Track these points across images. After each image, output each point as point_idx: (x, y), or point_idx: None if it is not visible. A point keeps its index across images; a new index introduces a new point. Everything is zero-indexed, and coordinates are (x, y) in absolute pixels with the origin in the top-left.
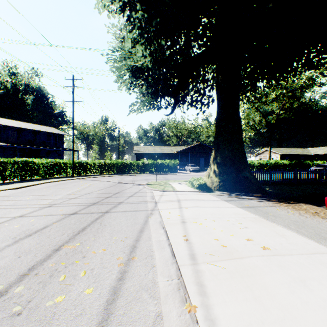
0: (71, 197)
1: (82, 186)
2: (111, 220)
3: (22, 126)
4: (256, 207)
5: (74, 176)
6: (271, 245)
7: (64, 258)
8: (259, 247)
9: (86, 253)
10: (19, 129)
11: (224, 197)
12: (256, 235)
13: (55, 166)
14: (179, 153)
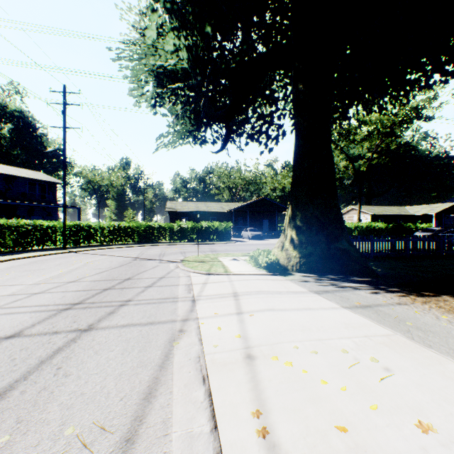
0: (35, 291)
1: (70, 265)
2: (86, 357)
3: None
4: (376, 307)
5: (66, 247)
6: None
7: None
8: None
9: None
10: None
11: (311, 285)
12: (424, 399)
13: (35, 231)
14: (232, 212)
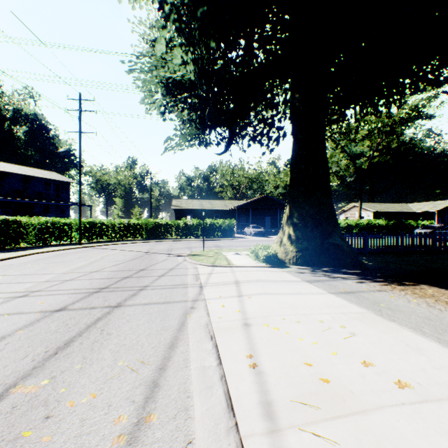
0: (67, 279)
1: (89, 258)
2: (121, 323)
3: (5, 170)
4: (358, 293)
5: (81, 242)
6: (407, 375)
7: (2, 422)
8: (389, 380)
9: (55, 405)
10: (1, 173)
11: (305, 275)
12: (374, 350)
13: (54, 228)
14: (236, 210)
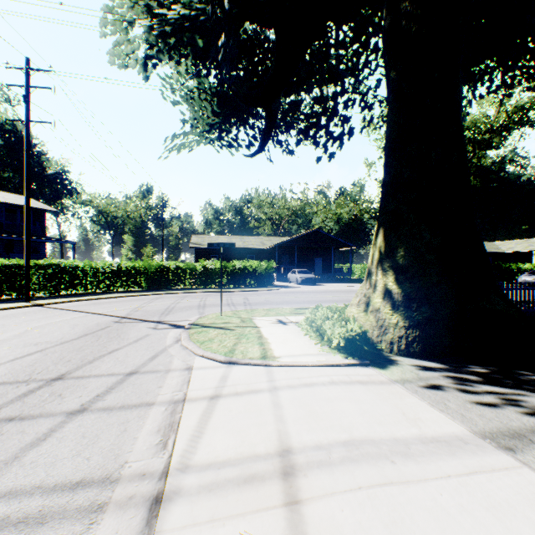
0: None
1: None
2: None
3: None
4: None
5: (29, 297)
6: None
7: None
8: None
9: None
10: None
11: (460, 404)
12: None
13: None
14: (276, 248)
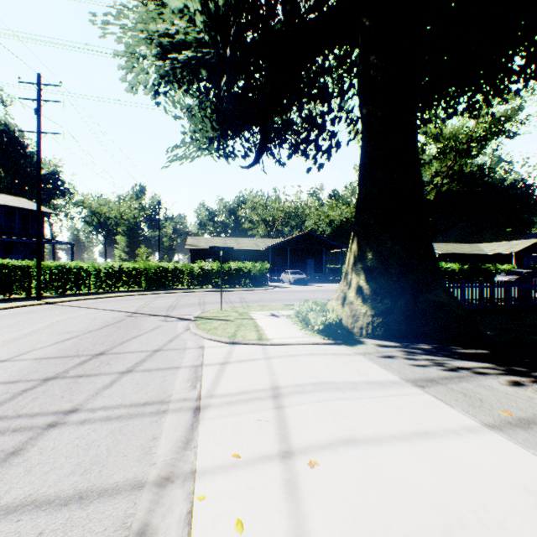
0: None
1: (27, 326)
2: None
3: None
4: None
5: (41, 296)
6: None
7: None
8: None
9: None
10: None
11: (400, 365)
12: None
13: None
14: (269, 250)
